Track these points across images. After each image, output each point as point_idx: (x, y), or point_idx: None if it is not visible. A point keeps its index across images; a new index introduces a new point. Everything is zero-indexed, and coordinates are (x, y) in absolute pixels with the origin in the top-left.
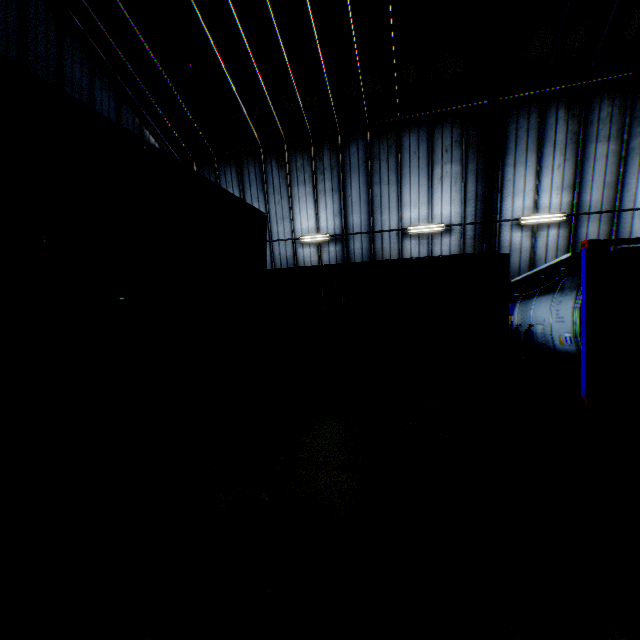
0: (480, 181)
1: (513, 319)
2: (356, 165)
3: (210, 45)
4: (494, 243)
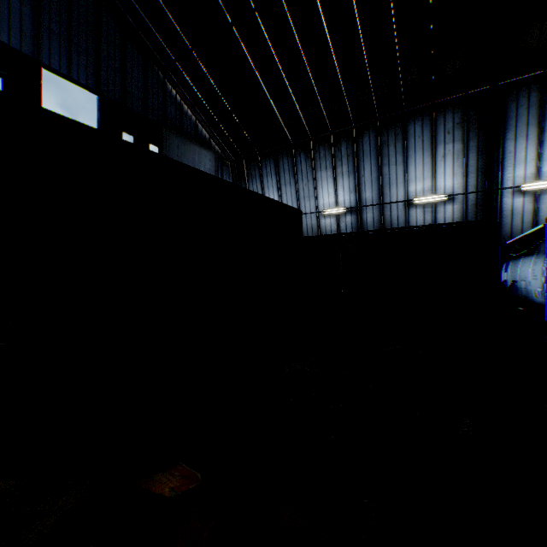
0: (480, 155)
1: (506, 275)
2: (368, 151)
3: (257, 79)
4: (495, 208)
